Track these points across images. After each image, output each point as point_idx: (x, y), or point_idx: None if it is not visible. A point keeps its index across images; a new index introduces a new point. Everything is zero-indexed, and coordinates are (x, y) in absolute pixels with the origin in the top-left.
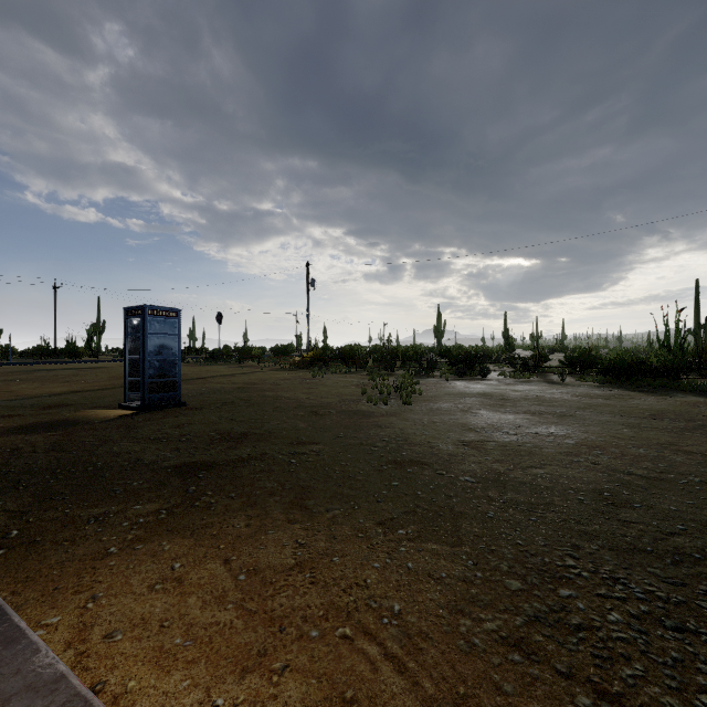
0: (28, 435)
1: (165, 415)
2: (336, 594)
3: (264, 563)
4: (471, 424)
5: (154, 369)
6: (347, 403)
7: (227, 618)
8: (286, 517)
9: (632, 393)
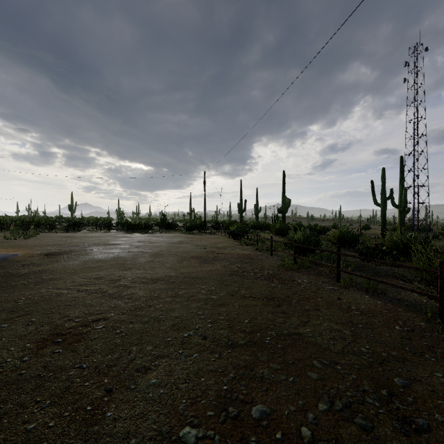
0: None
1: None
2: None
3: None
4: (46, 241)
5: None
6: None
7: None
8: None
9: (123, 234)
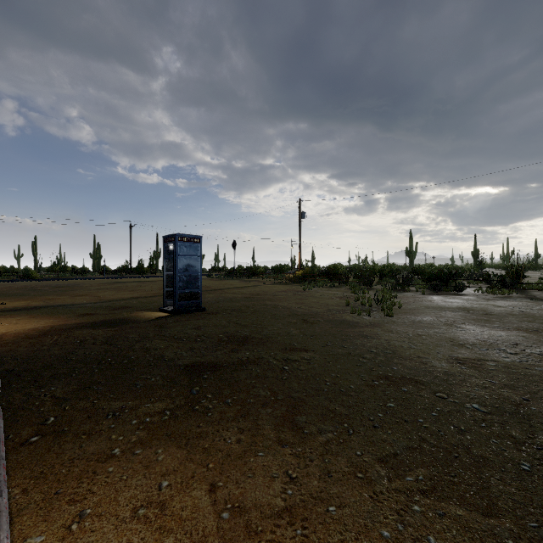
0: (94, 330)
1: (189, 318)
2: None
3: (250, 500)
4: (460, 339)
5: (182, 282)
6: (333, 313)
7: None
8: (277, 436)
9: None
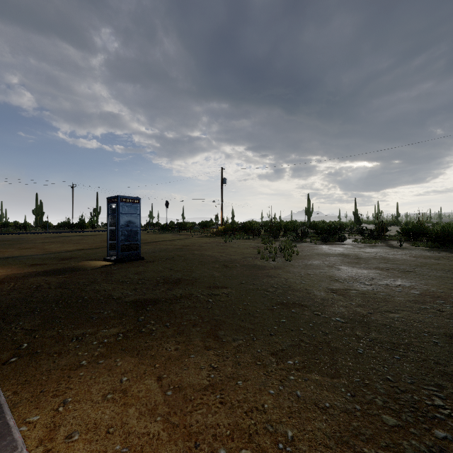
0: (47, 277)
1: (130, 266)
2: (240, 416)
3: (186, 382)
4: (336, 276)
5: (124, 236)
6: (247, 259)
7: (155, 429)
8: (204, 344)
9: None
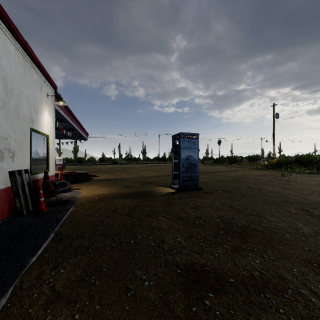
0: (126, 200)
1: (189, 196)
2: None
3: None
4: None
5: (184, 168)
6: None
7: None
8: None
9: None
